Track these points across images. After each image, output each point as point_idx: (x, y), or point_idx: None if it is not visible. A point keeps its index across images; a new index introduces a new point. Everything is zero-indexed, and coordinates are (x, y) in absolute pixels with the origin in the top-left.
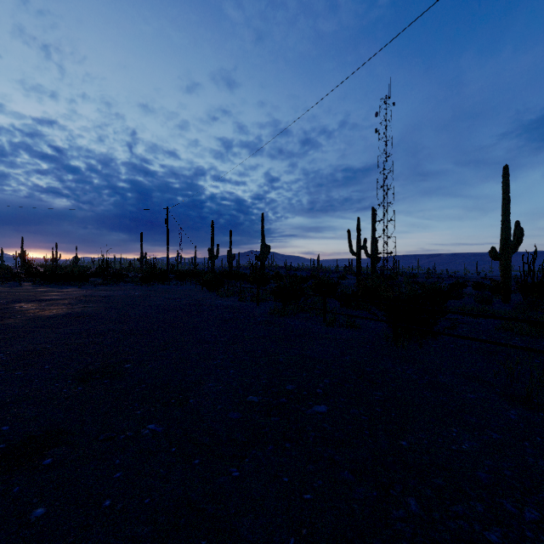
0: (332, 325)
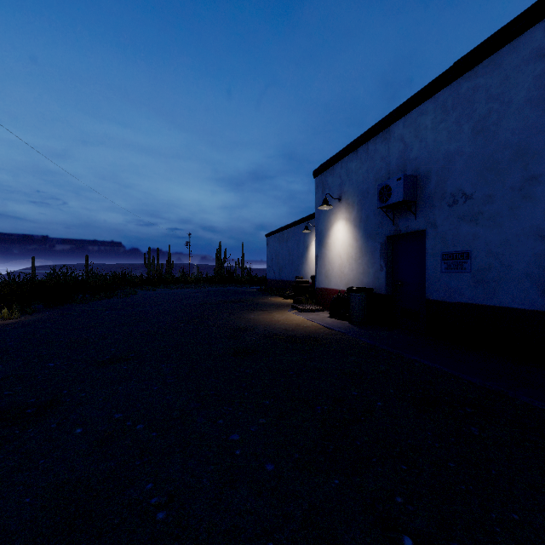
0: None
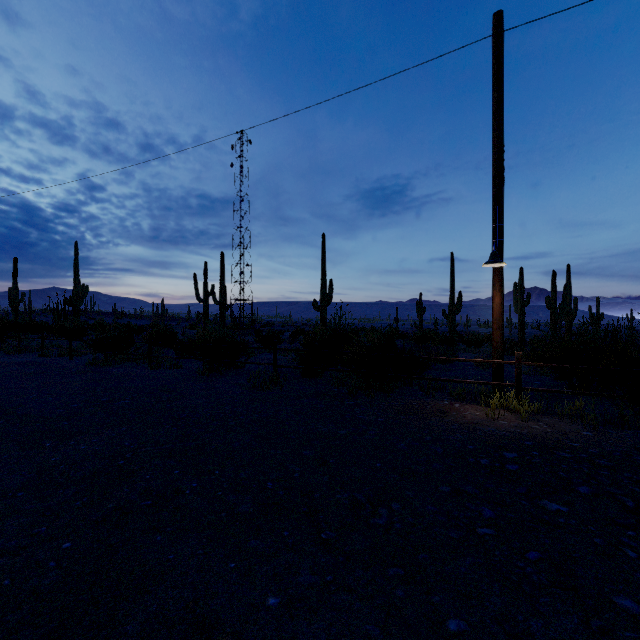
0: (157, 368)
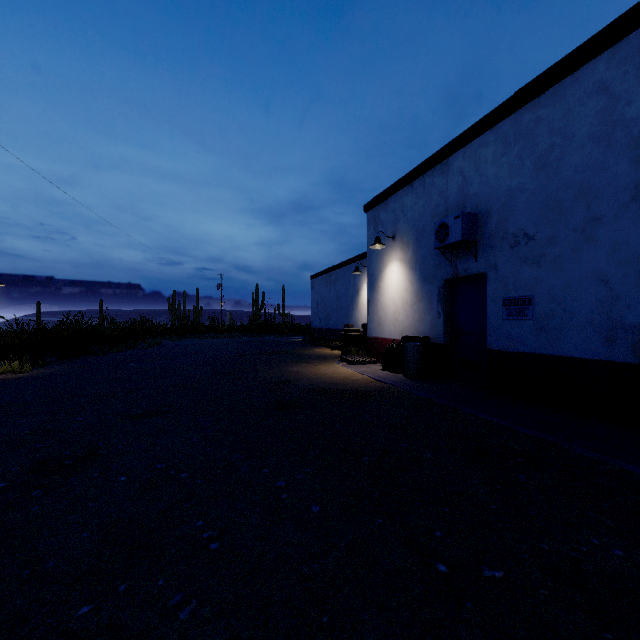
0: None
